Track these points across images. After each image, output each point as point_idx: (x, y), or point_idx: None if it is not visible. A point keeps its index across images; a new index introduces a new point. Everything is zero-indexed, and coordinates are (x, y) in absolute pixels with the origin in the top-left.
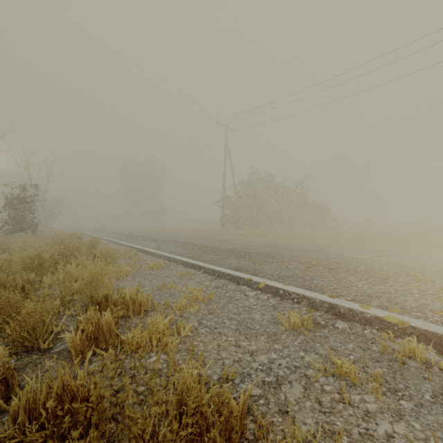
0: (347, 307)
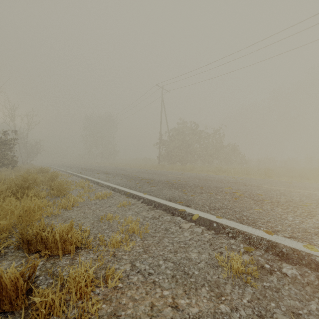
0: (290, 247)
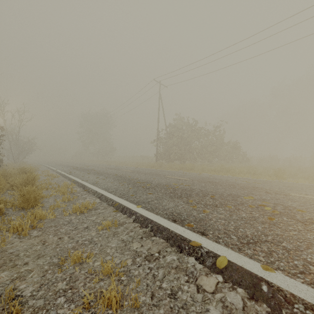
0: None
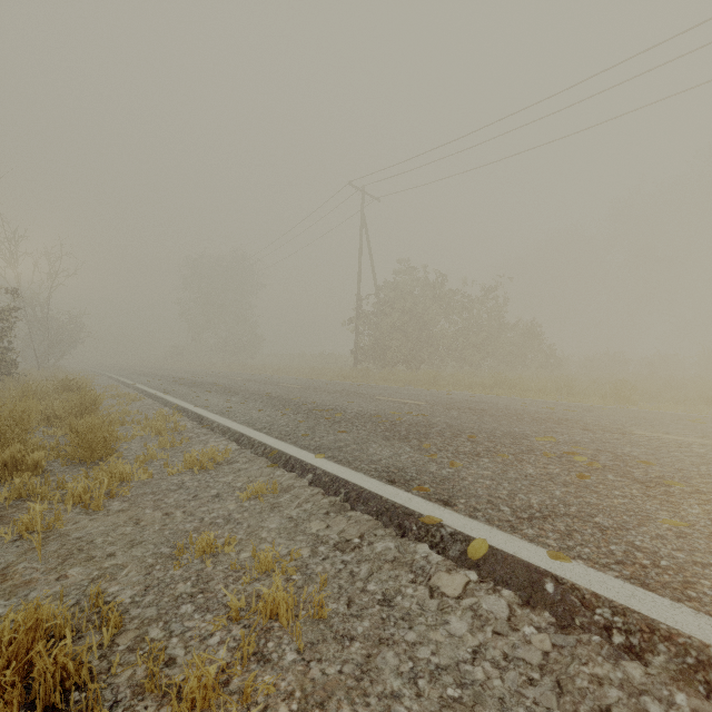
0: None
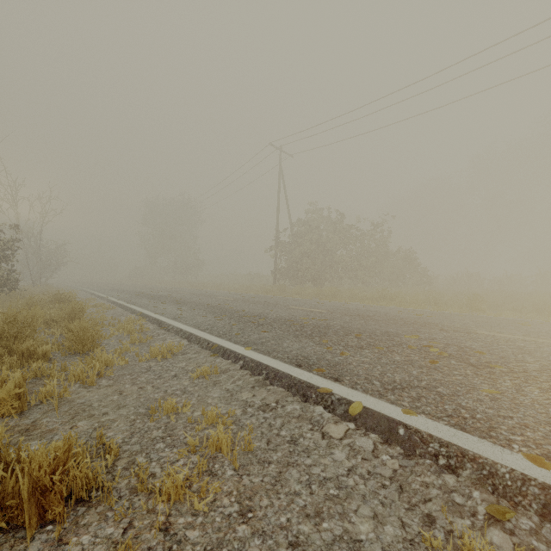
0: None
